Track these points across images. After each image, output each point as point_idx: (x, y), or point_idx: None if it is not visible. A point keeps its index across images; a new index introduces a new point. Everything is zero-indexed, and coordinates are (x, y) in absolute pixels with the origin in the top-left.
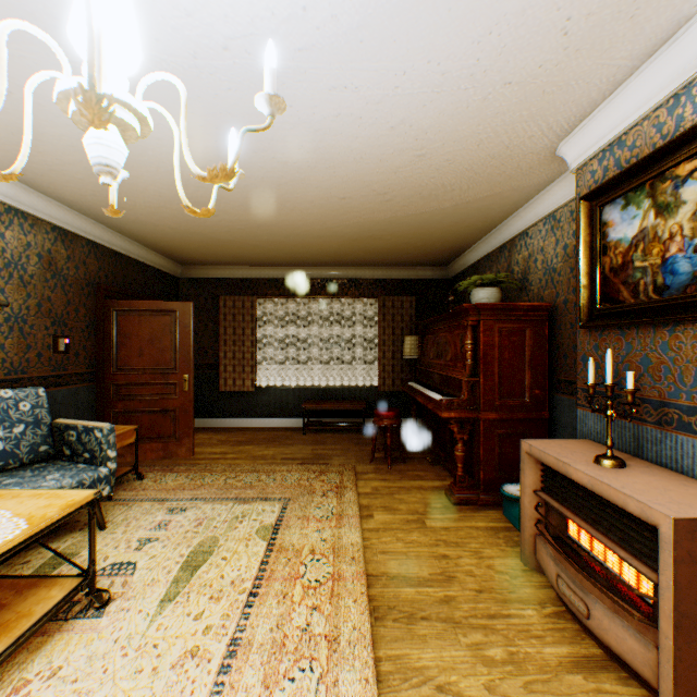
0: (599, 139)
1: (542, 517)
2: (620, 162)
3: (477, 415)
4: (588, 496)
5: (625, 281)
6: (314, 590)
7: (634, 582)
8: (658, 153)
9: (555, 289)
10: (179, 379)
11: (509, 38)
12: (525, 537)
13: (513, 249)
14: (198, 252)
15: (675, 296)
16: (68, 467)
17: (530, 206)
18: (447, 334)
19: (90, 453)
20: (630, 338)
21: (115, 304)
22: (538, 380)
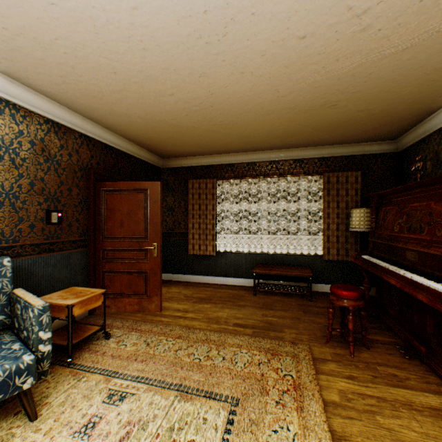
0: None
1: None
2: None
3: None
4: None
5: None
6: None
7: None
8: None
9: None
10: (149, 246)
11: None
12: None
13: None
14: (169, 143)
15: None
16: (0, 348)
17: None
18: (430, 203)
19: (27, 332)
20: None
21: (104, 185)
22: None
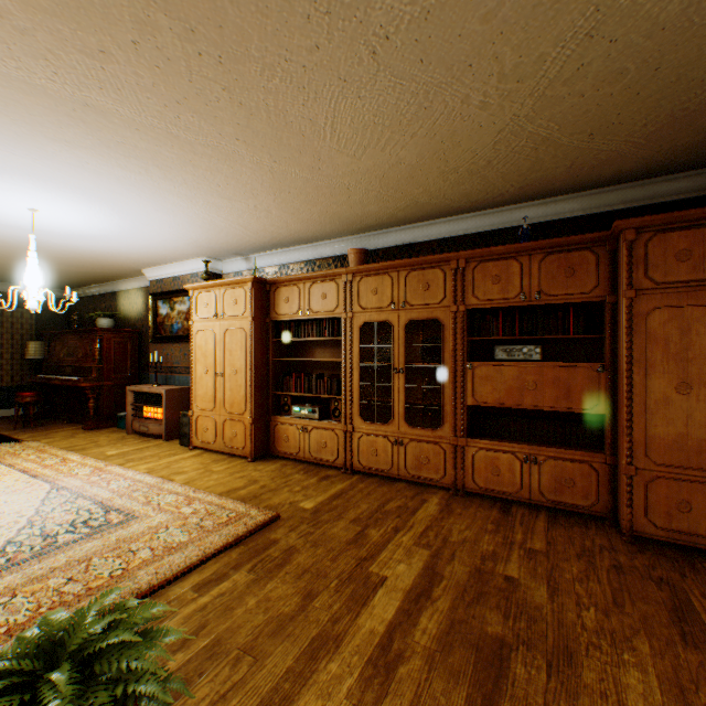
0: (157, 276)
1: (136, 410)
2: (163, 287)
3: (104, 383)
4: (150, 396)
5: (164, 328)
6: (33, 455)
7: (162, 416)
8: (171, 292)
9: (144, 323)
10: None
11: (124, 252)
12: (129, 423)
13: (122, 297)
14: None
15: (175, 335)
16: None
17: (132, 280)
18: (79, 342)
19: None
20: (166, 347)
21: None
22: (136, 365)
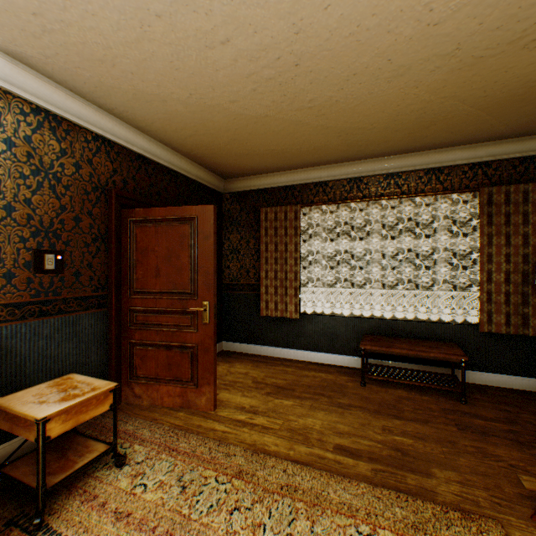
0: None
1: None
2: None
3: None
4: None
5: None
6: None
7: None
8: None
9: None
10: (197, 307)
11: None
12: None
13: None
14: (231, 151)
15: None
16: None
17: None
18: None
19: None
20: None
21: (132, 214)
22: None
